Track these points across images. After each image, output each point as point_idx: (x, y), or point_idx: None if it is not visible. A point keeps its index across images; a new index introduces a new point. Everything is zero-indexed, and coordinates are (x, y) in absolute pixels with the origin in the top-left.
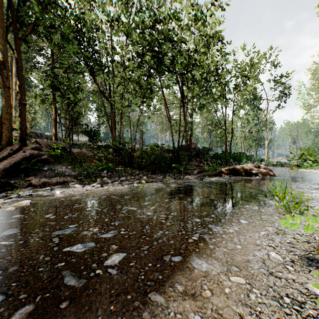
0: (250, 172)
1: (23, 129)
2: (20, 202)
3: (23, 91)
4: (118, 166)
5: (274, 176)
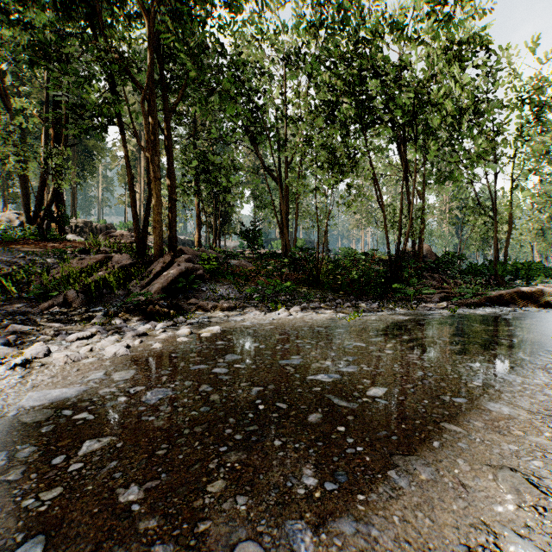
0: None
1: (173, 234)
2: (209, 328)
3: (173, 182)
4: (298, 287)
5: None
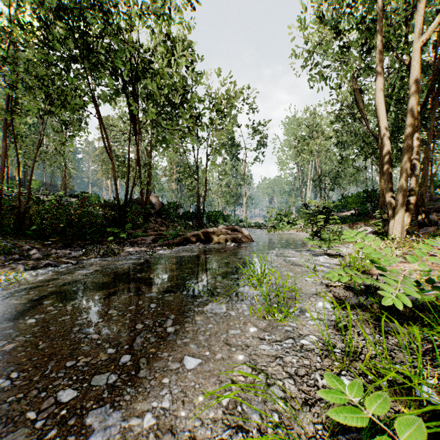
0: (225, 238)
1: None
2: None
3: None
4: None
5: (252, 242)
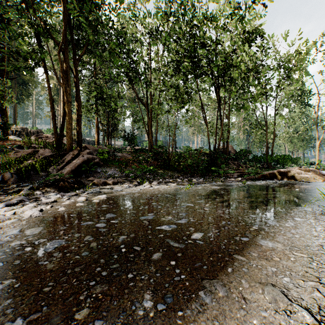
0: (298, 176)
1: (79, 137)
2: (99, 196)
3: (79, 104)
4: (157, 169)
5: None
